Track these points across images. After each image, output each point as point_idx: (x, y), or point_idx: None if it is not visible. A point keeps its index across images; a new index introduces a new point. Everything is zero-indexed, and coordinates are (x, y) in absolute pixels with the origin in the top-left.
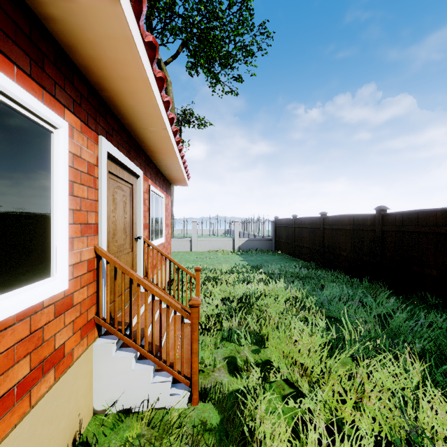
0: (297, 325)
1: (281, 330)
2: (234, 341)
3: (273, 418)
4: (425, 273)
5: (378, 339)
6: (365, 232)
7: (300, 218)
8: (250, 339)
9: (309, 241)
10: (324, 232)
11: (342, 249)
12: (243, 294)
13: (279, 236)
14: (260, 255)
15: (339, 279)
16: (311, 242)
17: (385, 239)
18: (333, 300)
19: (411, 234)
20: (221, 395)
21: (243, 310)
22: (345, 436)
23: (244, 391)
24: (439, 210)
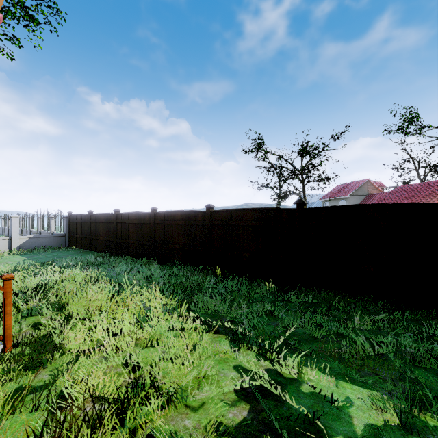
0: (92, 287)
1: (80, 295)
2: (35, 315)
3: (76, 329)
4: (174, 248)
5: (145, 286)
6: (145, 225)
7: (96, 214)
8: (52, 308)
9: (104, 234)
10: (117, 226)
11: (131, 239)
12: (38, 283)
13: (74, 231)
14: (50, 252)
15: (127, 260)
16: (106, 235)
17: (156, 229)
18: (121, 274)
19: (169, 225)
20: (34, 336)
21: (41, 294)
22: (116, 320)
23: (51, 333)
24: (180, 211)
